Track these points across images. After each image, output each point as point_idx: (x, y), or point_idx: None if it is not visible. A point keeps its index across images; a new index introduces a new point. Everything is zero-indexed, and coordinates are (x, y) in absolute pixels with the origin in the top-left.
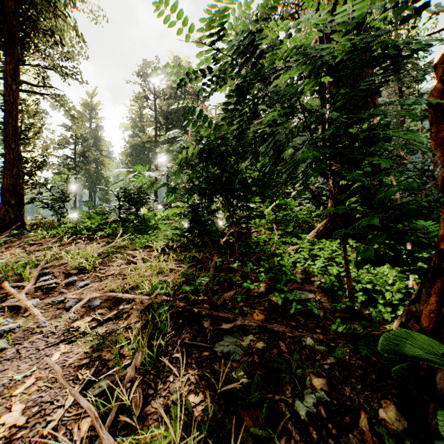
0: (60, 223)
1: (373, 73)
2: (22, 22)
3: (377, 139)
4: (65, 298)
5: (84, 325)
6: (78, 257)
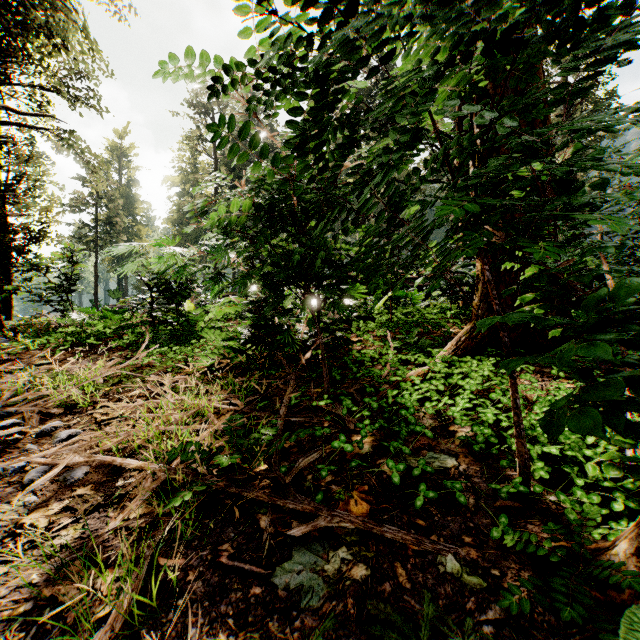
0: (60, 325)
1: (574, 57)
2: (4, 17)
3: (580, 185)
4: (29, 463)
5: (45, 522)
6: (67, 385)
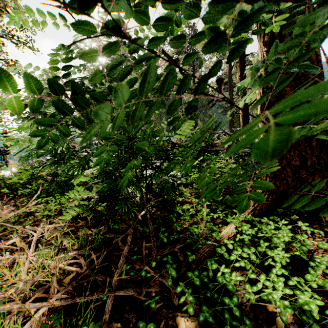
0: None
1: None
2: None
3: None
4: None
5: None
6: None
